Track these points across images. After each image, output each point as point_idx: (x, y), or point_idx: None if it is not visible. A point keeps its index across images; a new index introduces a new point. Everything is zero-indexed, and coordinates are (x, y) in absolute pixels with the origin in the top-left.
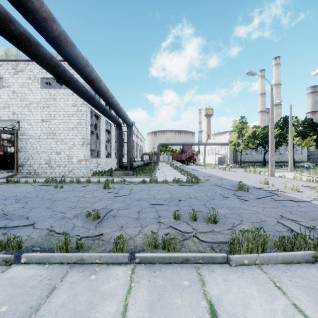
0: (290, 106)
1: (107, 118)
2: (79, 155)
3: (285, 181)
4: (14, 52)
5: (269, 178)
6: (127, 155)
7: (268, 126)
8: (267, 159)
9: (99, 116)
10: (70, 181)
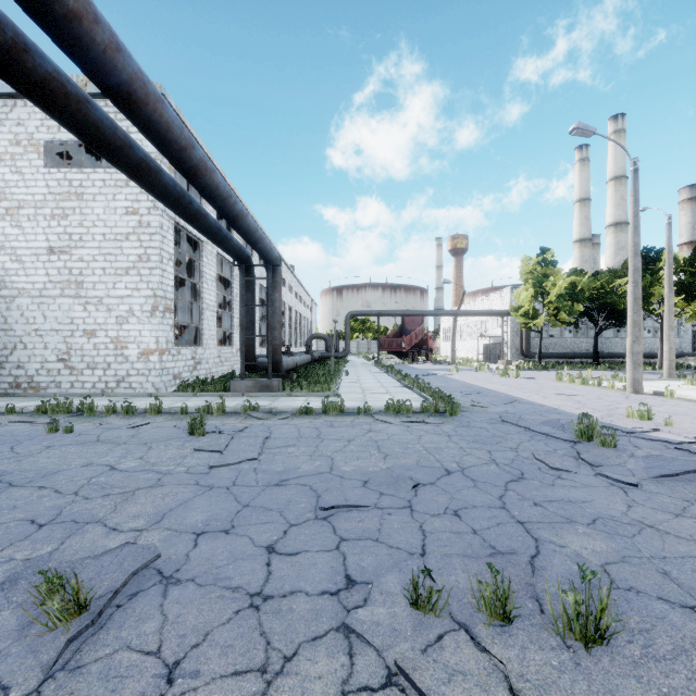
0: (668, 220)
1: (208, 238)
2: (144, 338)
3: (684, 408)
4: None
5: (631, 397)
6: (267, 339)
7: (604, 272)
8: (599, 349)
9: (199, 241)
10: (106, 408)
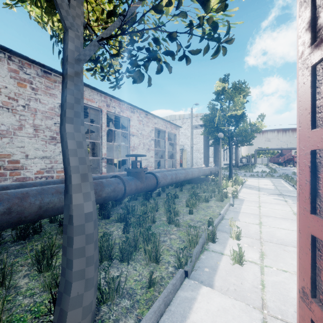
0: None
1: None
2: (210, 159)
3: None
4: (182, 116)
5: None
6: (235, 160)
7: None
8: None
9: None
10: None
